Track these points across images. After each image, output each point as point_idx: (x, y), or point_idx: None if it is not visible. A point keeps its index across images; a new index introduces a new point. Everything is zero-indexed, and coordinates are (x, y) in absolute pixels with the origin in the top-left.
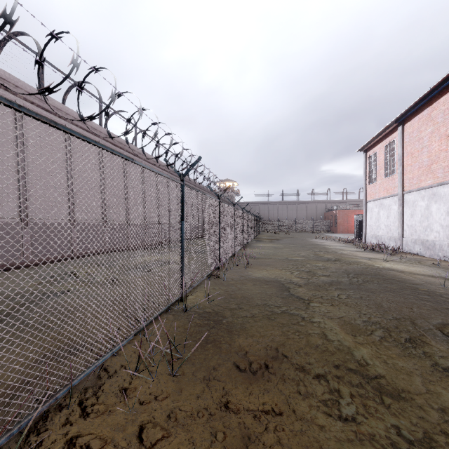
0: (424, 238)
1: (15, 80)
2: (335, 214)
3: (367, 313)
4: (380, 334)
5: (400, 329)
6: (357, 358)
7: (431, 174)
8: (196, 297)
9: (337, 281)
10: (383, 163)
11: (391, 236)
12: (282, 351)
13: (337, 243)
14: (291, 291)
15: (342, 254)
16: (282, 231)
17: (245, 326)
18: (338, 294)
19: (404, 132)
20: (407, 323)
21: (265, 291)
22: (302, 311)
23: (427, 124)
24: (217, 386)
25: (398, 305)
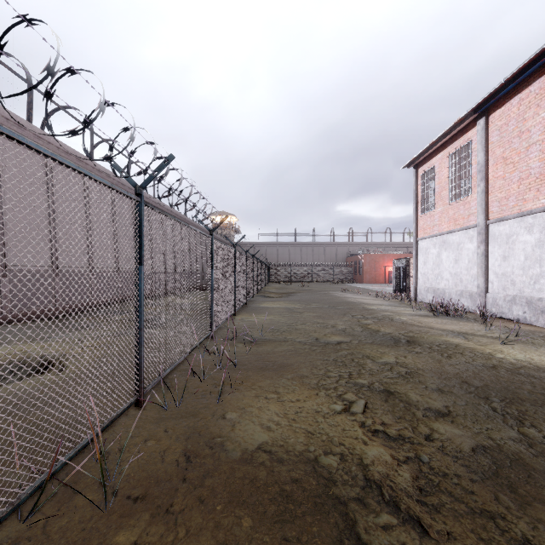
0: (531, 295)
1: None
2: (360, 259)
3: None
4: None
5: None
6: None
7: None
8: None
9: (509, 458)
10: (447, 181)
11: (463, 289)
12: None
13: (376, 299)
14: None
15: (406, 323)
16: (295, 281)
17: None
18: None
19: (489, 128)
20: None
21: None
22: None
23: (539, 105)
24: None
25: None
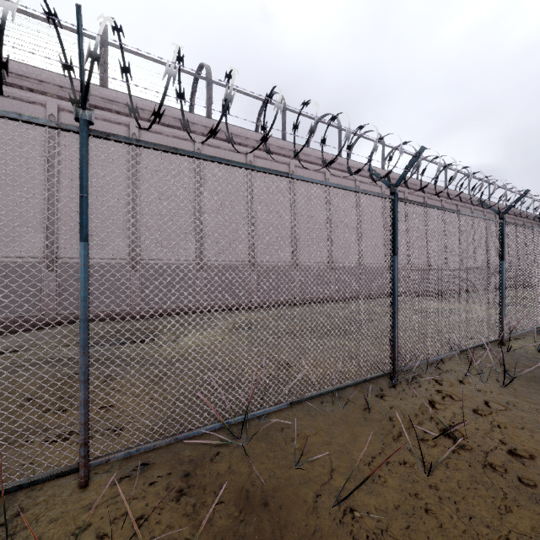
0: None
1: (325, 156)
2: None
3: None
4: None
5: None
6: None
7: None
8: (520, 344)
9: None
10: None
11: None
12: None
13: None
14: None
15: None
16: None
17: None
18: None
19: None
20: None
21: None
22: None
23: None
24: None
25: None
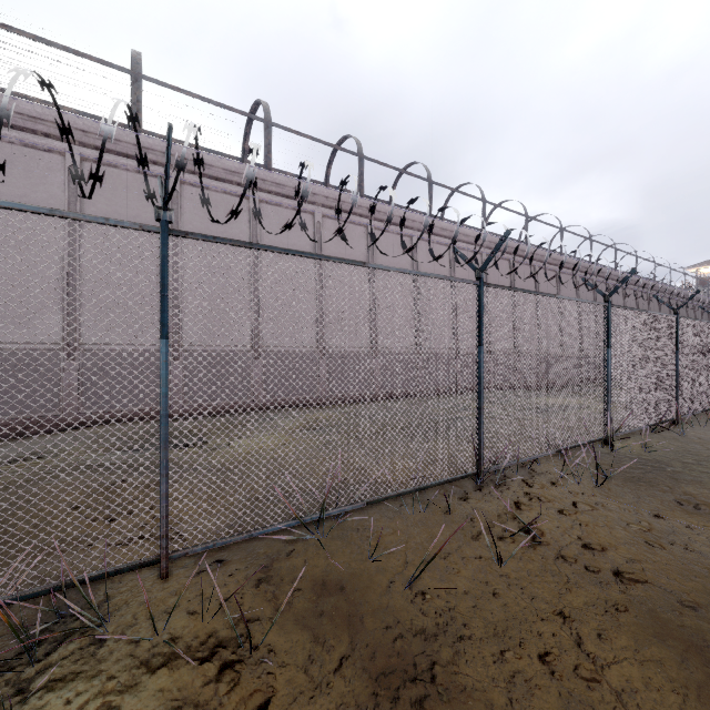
0: None
1: (412, 215)
2: None
3: None
4: None
5: None
6: None
7: None
8: (628, 444)
9: None
10: None
11: None
12: None
13: None
14: None
15: None
16: None
17: (701, 479)
18: None
19: None
20: None
21: None
22: None
23: None
24: (647, 503)
25: None
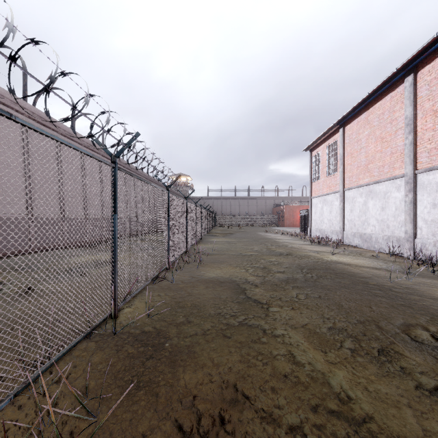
0: (362, 232)
1: None
2: (283, 209)
3: (331, 317)
4: (351, 346)
5: (369, 336)
6: (336, 391)
7: (368, 173)
8: (135, 309)
9: (293, 278)
10: (326, 162)
11: (333, 229)
12: (242, 390)
13: (286, 236)
14: (248, 293)
15: (292, 247)
16: (234, 226)
17: (194, 351)
18: (296, 294)
19: (345, 134)
20: (372, 327)
21: (219, 295)
22: (262, 321)
23: (365, 127)
24: None
25: (357, 304)
